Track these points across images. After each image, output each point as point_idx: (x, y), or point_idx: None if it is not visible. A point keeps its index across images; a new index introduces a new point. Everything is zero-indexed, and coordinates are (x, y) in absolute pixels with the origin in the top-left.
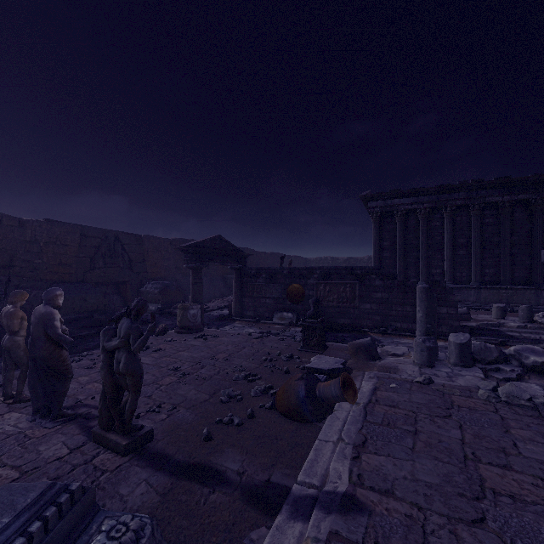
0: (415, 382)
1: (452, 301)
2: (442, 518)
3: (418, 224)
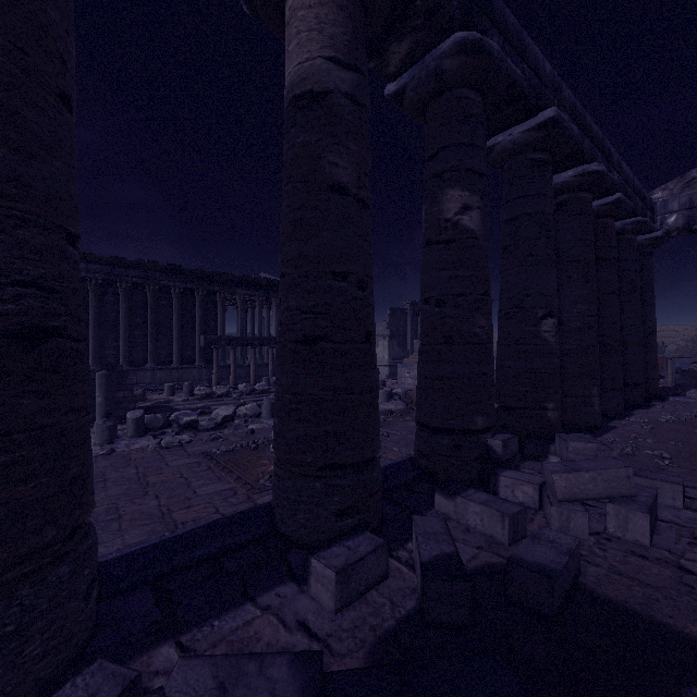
0: (99, 456)
1: (129, 384)
2: (127, 501)
3: (88, 296)
